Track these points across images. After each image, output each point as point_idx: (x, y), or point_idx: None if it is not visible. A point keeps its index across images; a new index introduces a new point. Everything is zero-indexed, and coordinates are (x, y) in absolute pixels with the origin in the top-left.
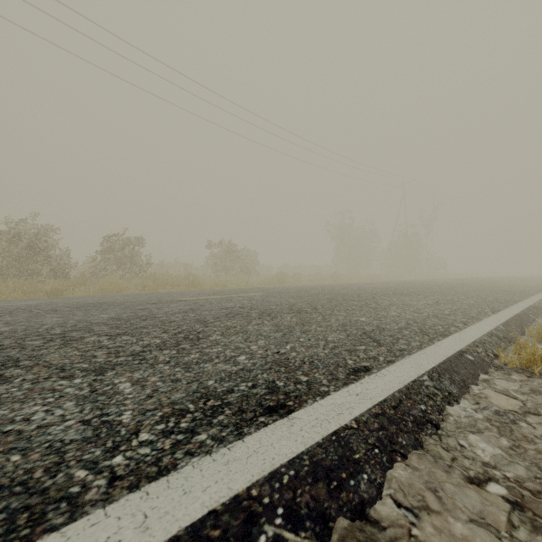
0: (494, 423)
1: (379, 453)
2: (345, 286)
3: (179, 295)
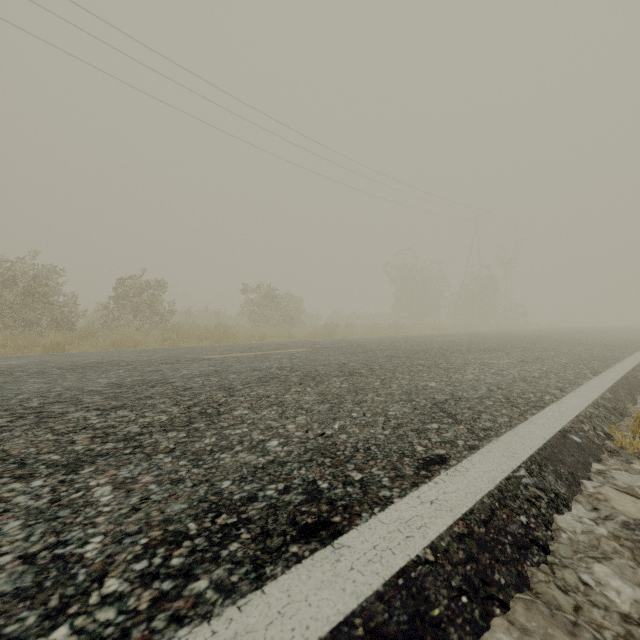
0: (625, 543)
1: (469, 603)
2: (407, 340)
3: (204, 351)
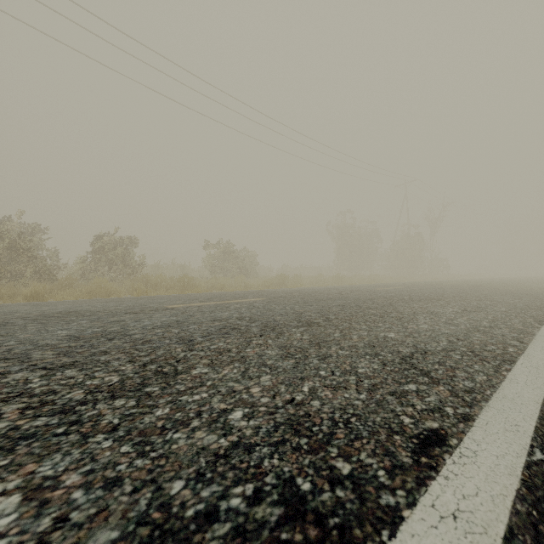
0: None
1: None
2: (352, 289)
3: (168, 300)
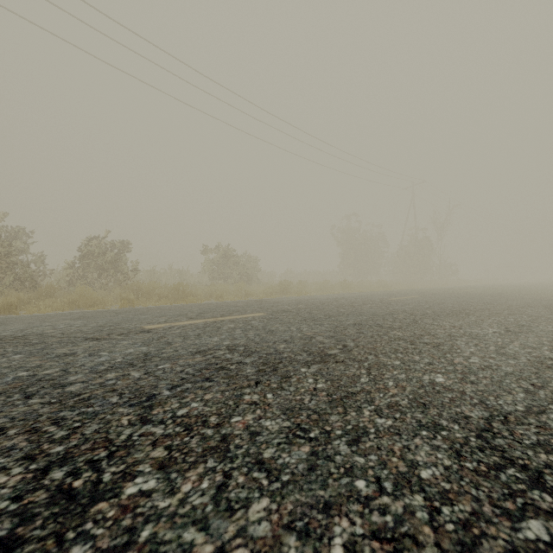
0: None
1: None
2: (363, 299)
3: (150, 316)
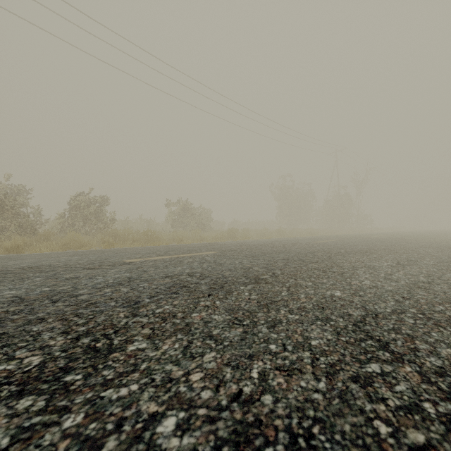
0: None
1: None
2: (293, 242)
3: (128, 254)
